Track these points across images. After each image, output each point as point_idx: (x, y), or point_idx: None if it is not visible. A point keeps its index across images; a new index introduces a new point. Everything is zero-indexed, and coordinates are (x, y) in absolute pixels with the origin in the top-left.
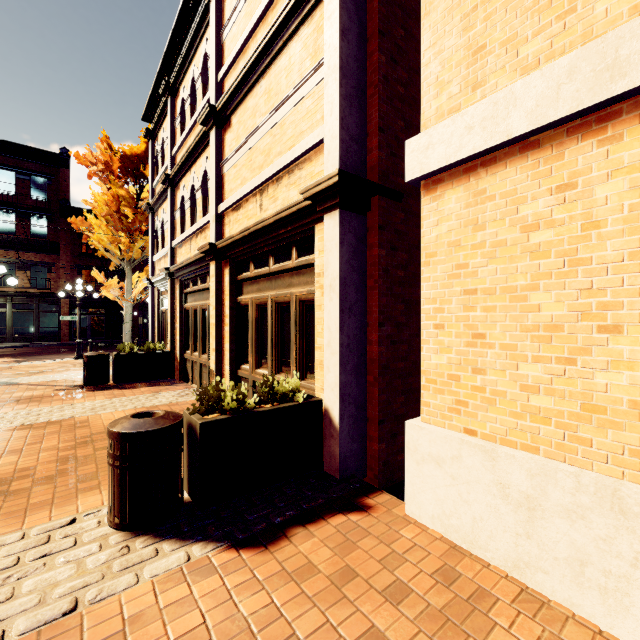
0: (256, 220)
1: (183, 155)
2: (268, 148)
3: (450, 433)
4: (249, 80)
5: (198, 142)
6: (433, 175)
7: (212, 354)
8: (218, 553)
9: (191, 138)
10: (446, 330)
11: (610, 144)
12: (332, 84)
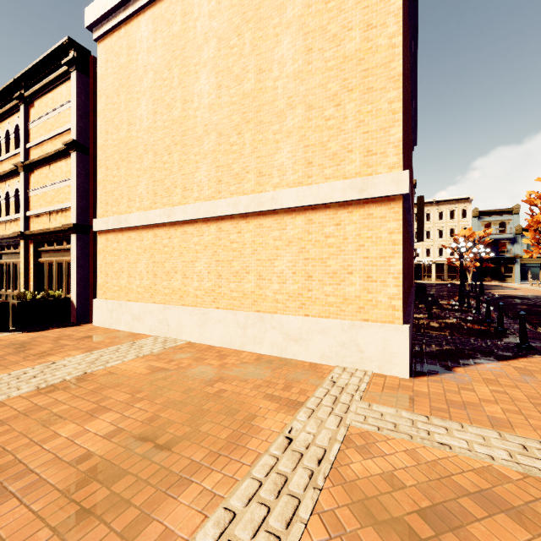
0: (48, 226)
1: (0, 173)
2: (53, 197)
3: (102, 299)
4: (44, 161)
5: (12, 171)
6: (100, 231)
7: (22, 288)
8: (24, 333)
9: (6, 163)
10: (102, 273)
11: (123, 236)
12: (74, 191)
